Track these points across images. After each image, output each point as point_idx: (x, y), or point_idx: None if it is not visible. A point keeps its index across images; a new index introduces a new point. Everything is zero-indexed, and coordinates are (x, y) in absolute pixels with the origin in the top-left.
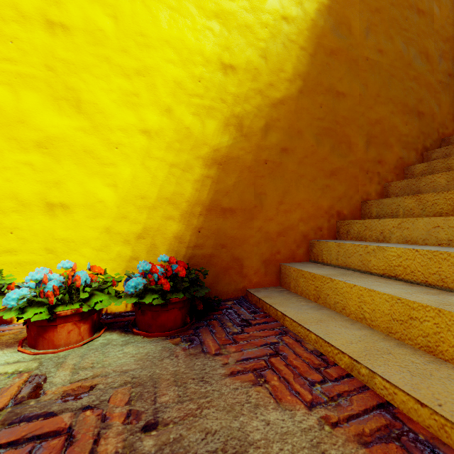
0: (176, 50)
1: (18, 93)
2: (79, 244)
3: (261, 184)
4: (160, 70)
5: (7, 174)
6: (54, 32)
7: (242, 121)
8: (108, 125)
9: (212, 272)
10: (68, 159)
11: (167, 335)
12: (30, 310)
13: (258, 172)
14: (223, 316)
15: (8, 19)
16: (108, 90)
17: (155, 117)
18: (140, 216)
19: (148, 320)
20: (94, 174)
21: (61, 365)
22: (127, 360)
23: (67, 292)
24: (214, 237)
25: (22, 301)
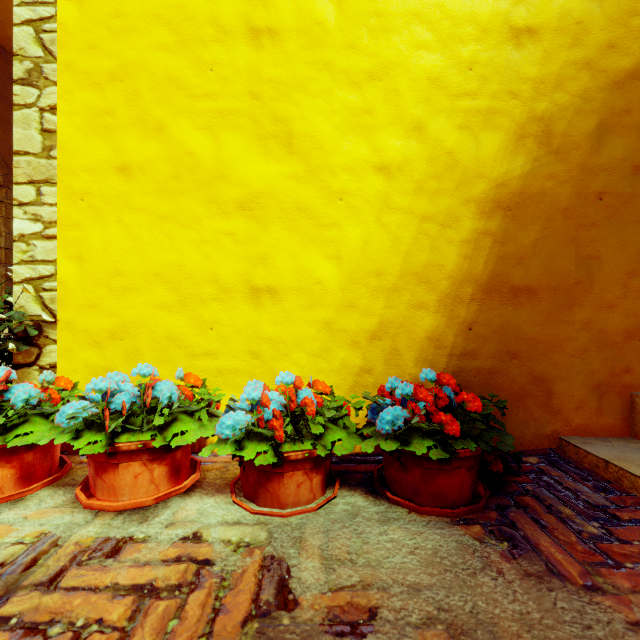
0: (431, 24)
1: (218, 138)
2: (290, 346)
3: (589, 240)
4: (405, 65)
5: (206, 250)
6: (259, 43)
7: (551, 126)
8: (329, 166)
9: (493, 400)
10: (276, 223)
11: (451, 516)
12: (250, 445)
13: (583, 218)
14: (537, 487)
15: (208, 40)
16: (328, 112)
17: (397, 142)
18: (375, 303)
19: (414, 481)
20: (310, 242)
21: (301, 545)
22: (405, 558)
23: (289, 420)
24: (497, 339)
25: (238, 429)
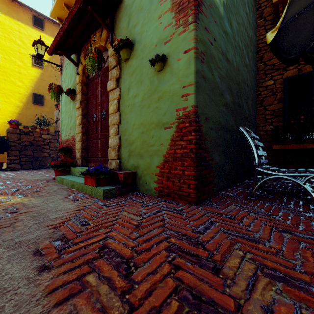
0: None
1: None
2: None
3: None
4: None
5: None
6: None
7: None
8: None
9: None
10: None
11: None
12: None
13: None
14: None
15: None
16: None
17: None
18: None
19: None
20: None
21: None
22: None
23: None
24: None
25: None
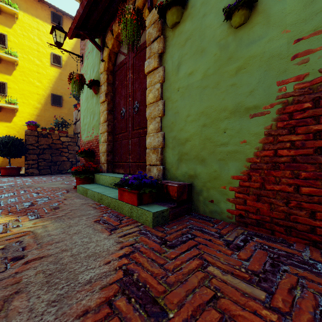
0: None
1: None
2: None
3: None
4: None
5: None
6: None
7: None
8: None
9: None
10: None
11: None
12: None
13: None
14: None
15: None
16: None
17: None
18: None
19: None
20: None
21: None
22: None
23: None
24: (6, 162)
25: None
